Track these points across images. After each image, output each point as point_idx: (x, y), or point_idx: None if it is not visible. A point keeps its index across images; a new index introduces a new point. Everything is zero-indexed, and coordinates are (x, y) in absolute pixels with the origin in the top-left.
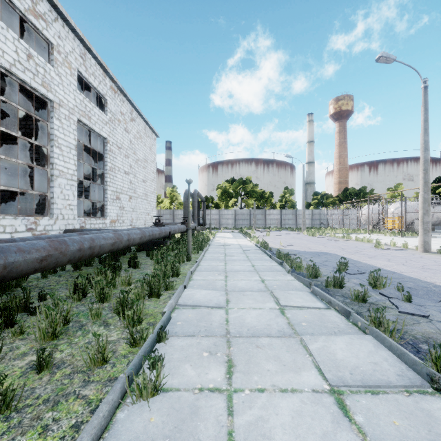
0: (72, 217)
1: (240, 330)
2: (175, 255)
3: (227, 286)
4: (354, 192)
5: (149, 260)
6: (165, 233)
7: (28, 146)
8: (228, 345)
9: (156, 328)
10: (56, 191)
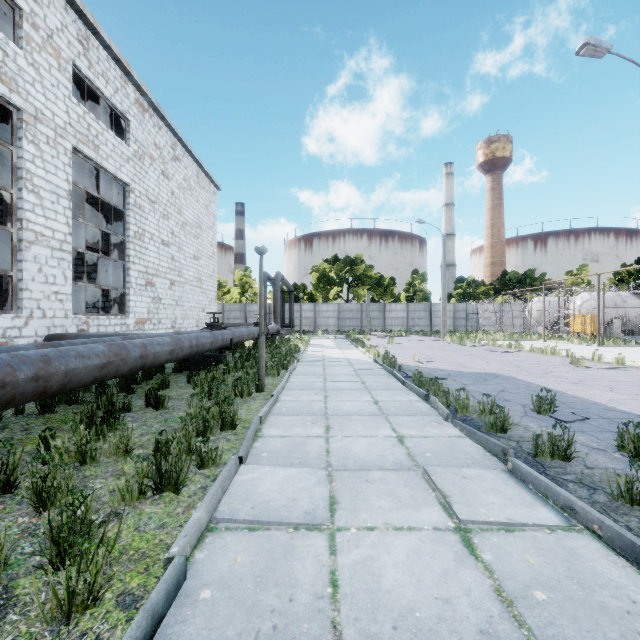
0: (61, 314)
1: (371, 629)
2: (234, 383)
3: (329, 454)
4: (517, 278)
5: (190, 391)
6: (223, 342)
7: (1, 198)
8: None
9: None
10: (28, 268)
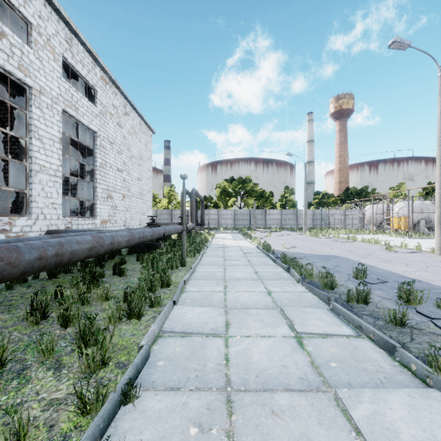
0: (55, 217)
1: (245, 377)
2: (167, 260)
3: (226, 300)
4: (356, 192)
5: (139, 265)
6: (159, 235)
7: (13, 141)
8: (228, 409)
9: (123, 379)
10: (36, 188)
